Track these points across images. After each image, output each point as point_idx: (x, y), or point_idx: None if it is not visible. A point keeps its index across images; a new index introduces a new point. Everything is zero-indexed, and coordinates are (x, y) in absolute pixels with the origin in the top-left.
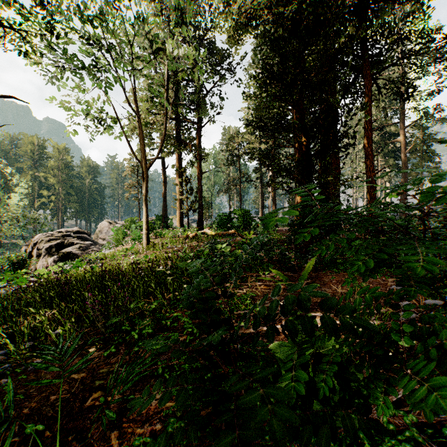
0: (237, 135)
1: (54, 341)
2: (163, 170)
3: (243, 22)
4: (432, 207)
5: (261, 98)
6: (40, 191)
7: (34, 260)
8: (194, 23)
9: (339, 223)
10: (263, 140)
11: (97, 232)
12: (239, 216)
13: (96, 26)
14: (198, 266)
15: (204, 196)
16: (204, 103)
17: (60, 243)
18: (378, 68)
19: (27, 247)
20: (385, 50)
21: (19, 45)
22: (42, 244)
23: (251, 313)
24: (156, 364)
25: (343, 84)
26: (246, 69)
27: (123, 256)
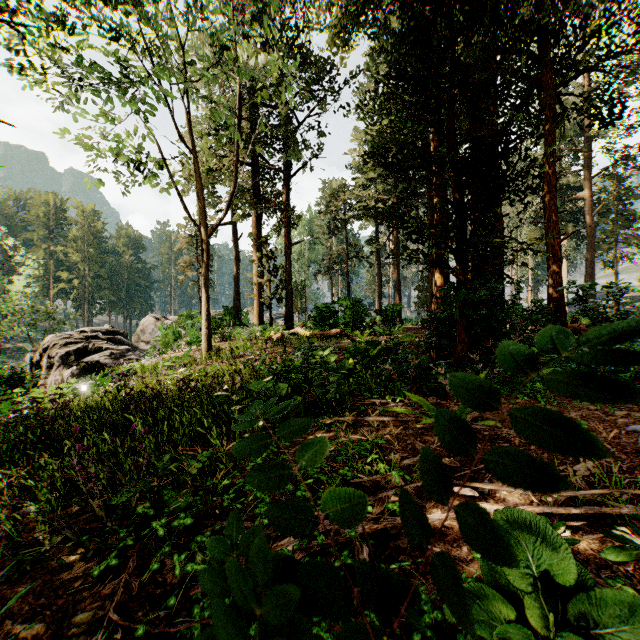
0: (343, 190)
1: (11, 533)
2: (235, 241)
3: (354, 8)
4: (629, 295)
5: (382, 126)
6: (57, 273)
7: (38, 374)
8: (280, 20)
9: (510, 316)
10: (382, 196)
11: (138, 333)
12: (346, 309)
13: (126, 13)
14: (283, 387)
15: (295, 280)
16: (295, 140)
17: (82, 348)
18: (565, 76)
19: (34, 354)
20: (577, 47)
21: (15, 50)
22: (55, 349)
23: (380, 480)
24: (192, 605)
25: (521, 88)
26: (357, 92)
27: (170, 369)
